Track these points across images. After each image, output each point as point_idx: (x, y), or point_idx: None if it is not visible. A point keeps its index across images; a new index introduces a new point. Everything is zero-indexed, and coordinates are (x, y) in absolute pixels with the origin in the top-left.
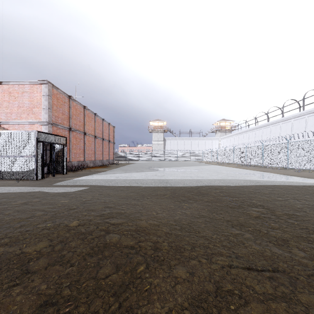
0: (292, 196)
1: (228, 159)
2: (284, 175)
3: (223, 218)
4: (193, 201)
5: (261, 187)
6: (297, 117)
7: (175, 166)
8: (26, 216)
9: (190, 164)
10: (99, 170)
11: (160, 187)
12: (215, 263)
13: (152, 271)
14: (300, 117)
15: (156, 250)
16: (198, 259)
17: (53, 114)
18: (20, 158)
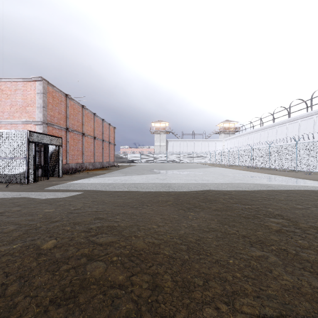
0: (312, 203)
1: (233, 161)
2: (295, 179)
3: (238, 232)
4: (200, 210)
5: (274, 192)
6: (305, 118)
7: (178, 168)
8: None
9: (193, 166)
10: (98, 173)
11: (161, 192)
12: (240, 311)
13: None
14: (308, 117)
15: (155, 289)
16: (215, 304)
17: (48, 113)
18: (10, 160)
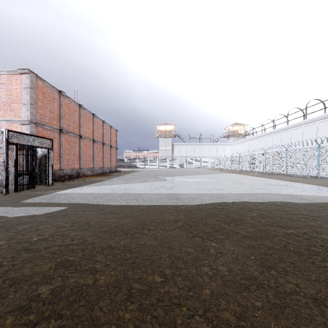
0: None
1: (244, 166)
2: (326, 187)
3: (300, 289)
4: (223, 236)
5: (313, 206)
6: (323, 119)
7: (185, 174)
8: None
9: (201, 172)
10: (96, 180)
11: (168, 207)
12: None
13: None
14: (327, 118)
15: None
16: None
17: (38, 111)
18: None
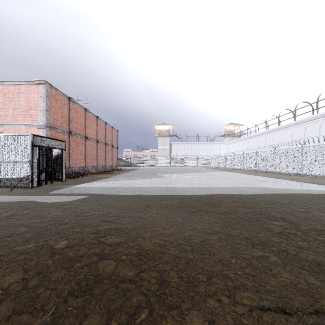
0: (315, 207)
1: (238, 165)
2: (300, 183)
3: (241, 234)
4: (204, 213)
5: (278, 196)
6: (310, 121)
7: (182, 172)
8: (5, 234)
9: (197, 170)
10: (101, 177)
11: (166, 196)
12: (240, 303)
13: (157, 320)
14: (314, 120)
15: (163, 284)
16: (217, 297)
17: (52, 116)
18: (14, 164)
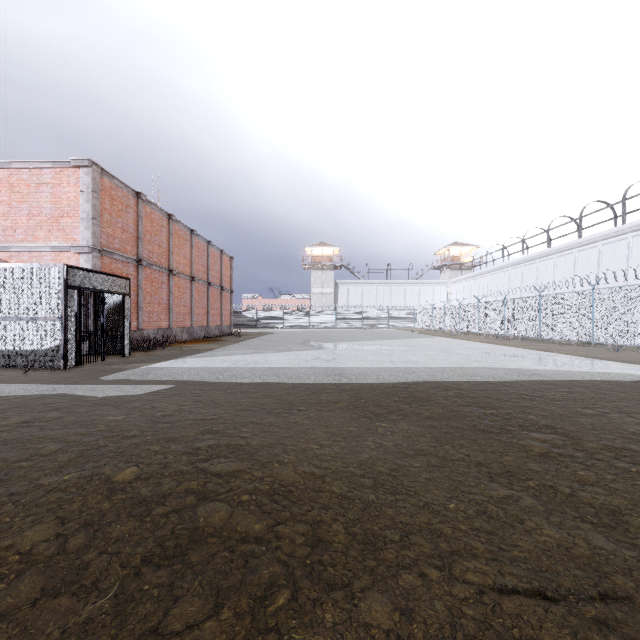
0: (613, 405)
1: (468, 325)
2: (588, 359)
3: (469, 457)
4: (399, 417)
5: (544, 384)
6: (610, 239)
7: (358, 338)
8: (19, 456)
9: (388, 335)
10: (200, 349)
11: (326, 385)
12: (461, 580)
13: (307, 608)
14: (618, 237)
15: (318, 545)
16: (419, 569)
17: (103, 230)
18: (31, 323)
